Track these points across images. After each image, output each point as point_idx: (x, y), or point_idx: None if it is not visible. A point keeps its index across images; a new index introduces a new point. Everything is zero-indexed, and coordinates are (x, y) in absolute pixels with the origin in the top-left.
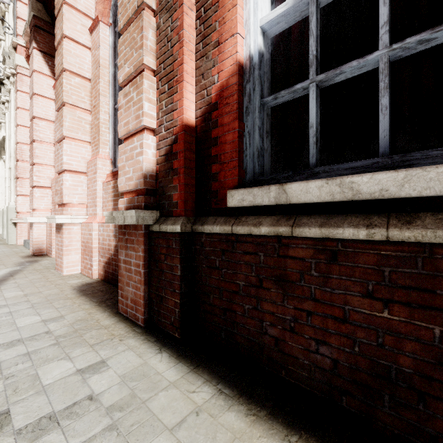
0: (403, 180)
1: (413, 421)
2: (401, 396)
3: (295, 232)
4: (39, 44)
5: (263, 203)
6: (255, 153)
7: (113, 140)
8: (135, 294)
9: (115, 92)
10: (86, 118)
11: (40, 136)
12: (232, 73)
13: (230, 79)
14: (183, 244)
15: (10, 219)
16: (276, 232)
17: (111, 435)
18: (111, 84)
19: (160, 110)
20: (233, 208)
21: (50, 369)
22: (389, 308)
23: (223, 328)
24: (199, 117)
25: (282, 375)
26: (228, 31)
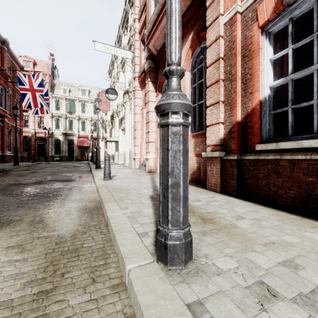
0: (316, 142)
1: (317, 206)
2: (314, 200)
3: (282, 158)
4: (150, 79)
5: (270, 149)
6: (267, 131)
7: (191, 121)
8: (215, 181)
9: (192, 99)
10: None
11: (151, 119)
12: (257, 104)
13: (256, 106)
14: (237, 163)
15: (132, 157)
16: (275, 158)
17: (227, 204)
18: (190, 96)
19: (226, 115)
20: (258, 150)
21: (200, 196)
22: (311, 177)
23: (254, 191)
24: (242, 118)
25: (277, 202)
26: (255, 89)
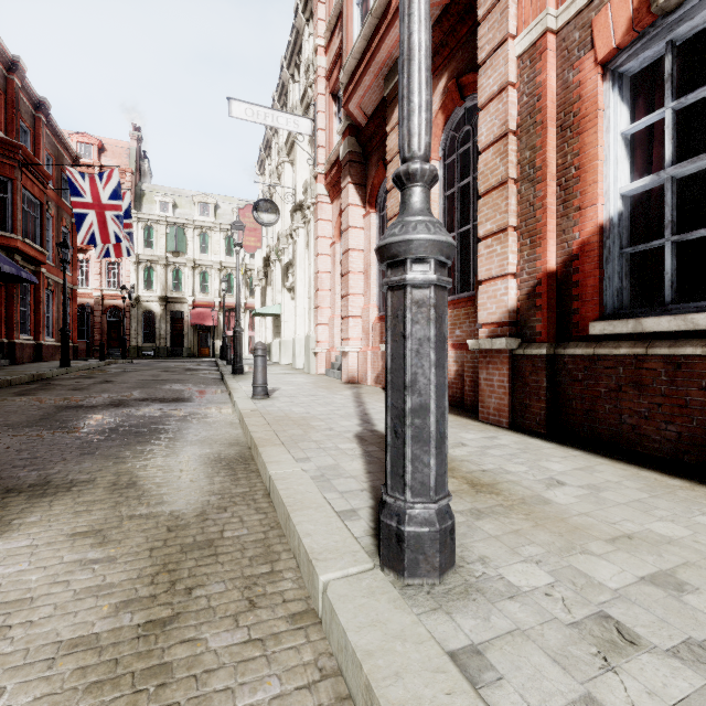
0: None
1: None
2: None
3: (649, 352)
4: (352, 178)
5: (622, 332)
6: (614, 292)
7: None
8: (498, 404)
9: (445, 223)
10: None
11: (353, 267)
12: (593, 234)
13: (591, 237)
14: (547, 363)
15: (311, 349)
16: (633, 352)
17: (526, 454)
18: (440, 216)
19: (522, 259)
20: (594, 336)
21: (464, 435)
22: None
23: (586, 425)
24: (559, 264)
25: (638, 450)
26: (589, 201)
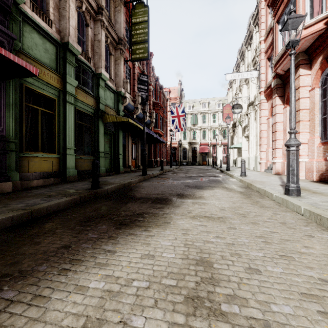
0: None
1: None
2: None
3: None
4: (277, 94)
5: None
6: None
7: (321, 130)
8: None
9: (322, 111)
10: (307, 123)
11: (278, 129)
12: None
13: None
14: None
15: (258, 161)
16: None
17: None
18: (320, 109)
19: None
20: None
21: (321, 187)
22: None
23: None
24: None
25: None
26: None
